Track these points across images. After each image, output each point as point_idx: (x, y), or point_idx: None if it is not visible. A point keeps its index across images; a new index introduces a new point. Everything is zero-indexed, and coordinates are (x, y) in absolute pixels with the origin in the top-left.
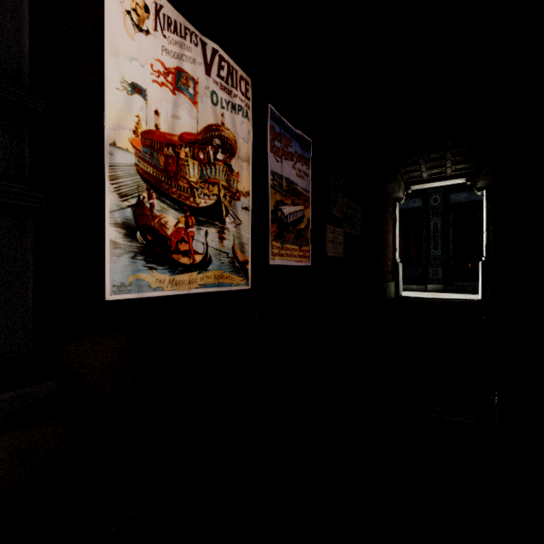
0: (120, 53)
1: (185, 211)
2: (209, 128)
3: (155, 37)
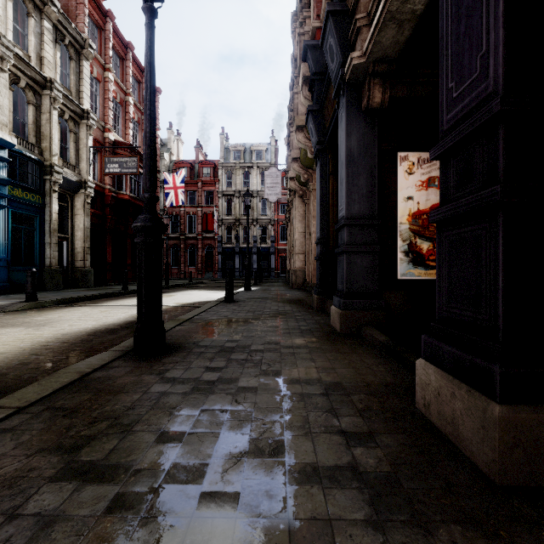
0: (403, 189)
1: (433, 241)
2: None
3: (417, 172)
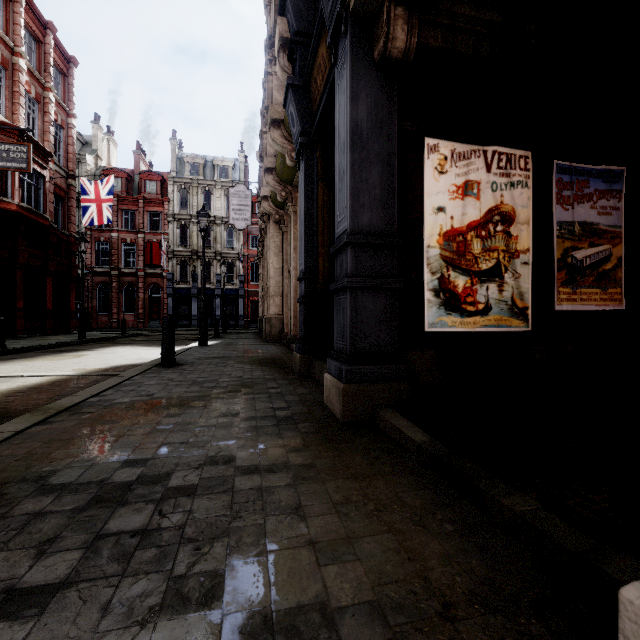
0: (431, 194)
1: (471, 275)
2: (489, 211)
3: (451, 172)
